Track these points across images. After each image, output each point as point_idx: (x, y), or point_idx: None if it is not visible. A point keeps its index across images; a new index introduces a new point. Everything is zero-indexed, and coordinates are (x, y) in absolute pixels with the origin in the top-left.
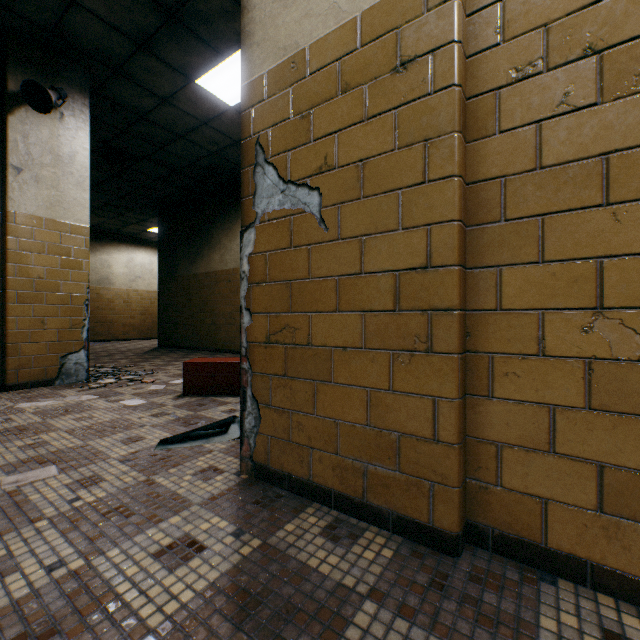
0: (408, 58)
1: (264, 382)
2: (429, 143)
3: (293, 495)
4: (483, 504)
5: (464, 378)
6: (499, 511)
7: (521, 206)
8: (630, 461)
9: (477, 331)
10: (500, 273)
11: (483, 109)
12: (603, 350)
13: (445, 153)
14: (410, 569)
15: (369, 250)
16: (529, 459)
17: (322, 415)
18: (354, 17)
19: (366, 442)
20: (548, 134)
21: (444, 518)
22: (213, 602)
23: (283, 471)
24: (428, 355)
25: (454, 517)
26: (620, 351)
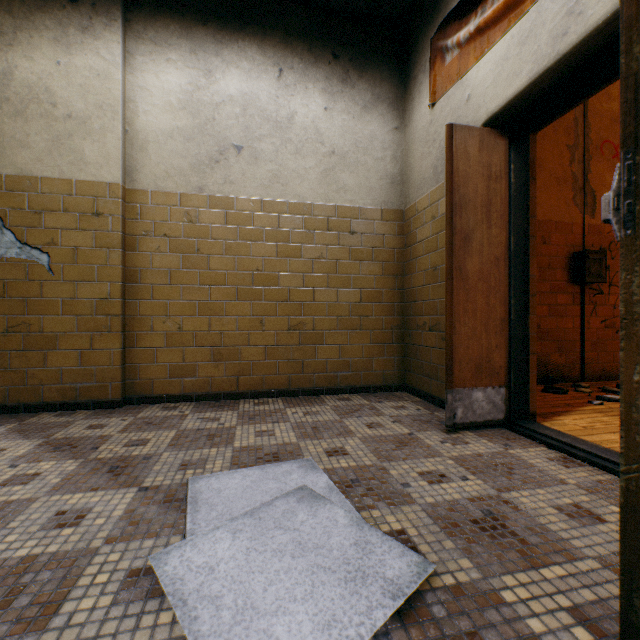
0: (101, 212)
1: (3, 356)
2: (110, 250)
3: (30, 413)
4: (133, 388)
5: (126, 342)
6: (139, 389)
7: (146, 280)
8: (176, 361)
9: (131, 324)
10: (139, 303)
11: (133, 241)
12: (170, 329)
13: (117, 256)
14: (100, 413)
15: (81, 288)
16: (149, 367)
17: (51, 367)
18: (72, 180)
19: (79, 374)
20: (155, 258)
21: (116, 395)
22: (4, 435)
23: (21, 403)
24: (110, 333)
25: (120, 393)
26: (174, 329)
